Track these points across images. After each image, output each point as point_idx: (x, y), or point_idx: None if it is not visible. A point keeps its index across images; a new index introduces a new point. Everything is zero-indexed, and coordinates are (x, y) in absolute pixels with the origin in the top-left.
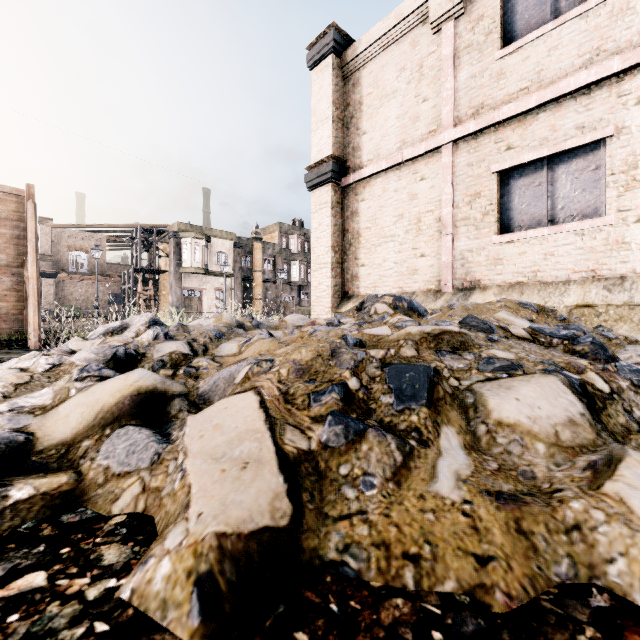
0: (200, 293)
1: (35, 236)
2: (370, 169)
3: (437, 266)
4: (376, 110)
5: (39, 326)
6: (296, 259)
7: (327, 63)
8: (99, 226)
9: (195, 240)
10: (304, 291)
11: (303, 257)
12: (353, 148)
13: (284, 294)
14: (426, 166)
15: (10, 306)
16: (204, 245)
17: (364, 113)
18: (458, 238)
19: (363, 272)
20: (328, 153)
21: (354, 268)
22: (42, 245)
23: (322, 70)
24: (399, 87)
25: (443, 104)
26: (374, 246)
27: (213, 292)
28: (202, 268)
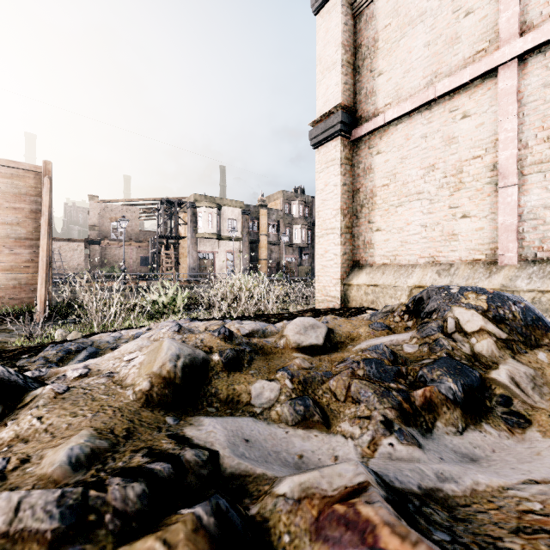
0: (213, 255)
1: (48, 210)
2: (389, 114)
3: (489, 229)
4: (396, 43)
5: (45, 298)
6: (297, 223)
7: (335, 1)
8: (134, 200)
9: (208, 209)
10: (305, 252)
11: (304, 221)
12: (366, 94)
13: (287, 255)
14: (471, 98)
15: (29, 277)
16: (216, 213)
17: (380, 50)
18: (527, 190)
19: (379, 238)
20: (336, 103)
21: (367, 233)
22: (91, 218)
23: (329, 11)
24: (429, 6)
25: (500, 9)
26: (393, 207)
27: (224, 254)
28: (214, 233)
